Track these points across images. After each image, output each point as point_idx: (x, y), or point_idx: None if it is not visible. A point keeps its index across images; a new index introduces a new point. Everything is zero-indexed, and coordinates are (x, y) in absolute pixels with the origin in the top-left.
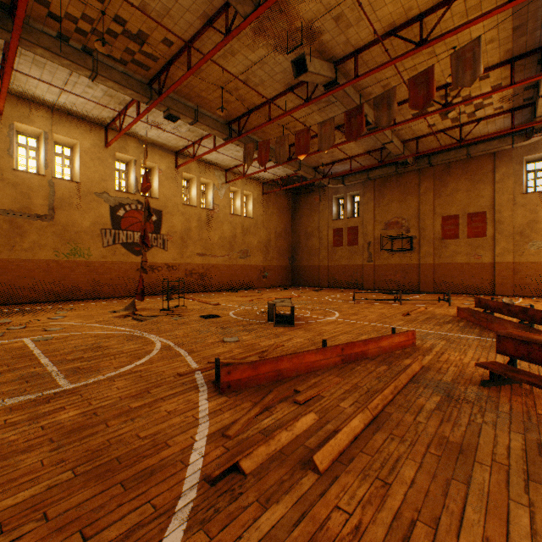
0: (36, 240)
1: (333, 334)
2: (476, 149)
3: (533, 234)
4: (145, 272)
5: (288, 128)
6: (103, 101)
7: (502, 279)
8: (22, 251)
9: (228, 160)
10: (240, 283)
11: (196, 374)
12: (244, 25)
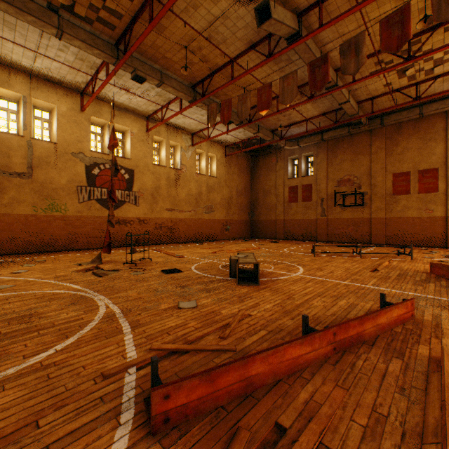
0: (15, 196)
1: (305, 298)
2: (429, 108)
3: None
4: (112, 225)
5: (249, 90)
6: (75, 65)
7: None
8: (1, 206)
9: (194, 124)
10: (205, 235)
11: (128, 375)
12: None
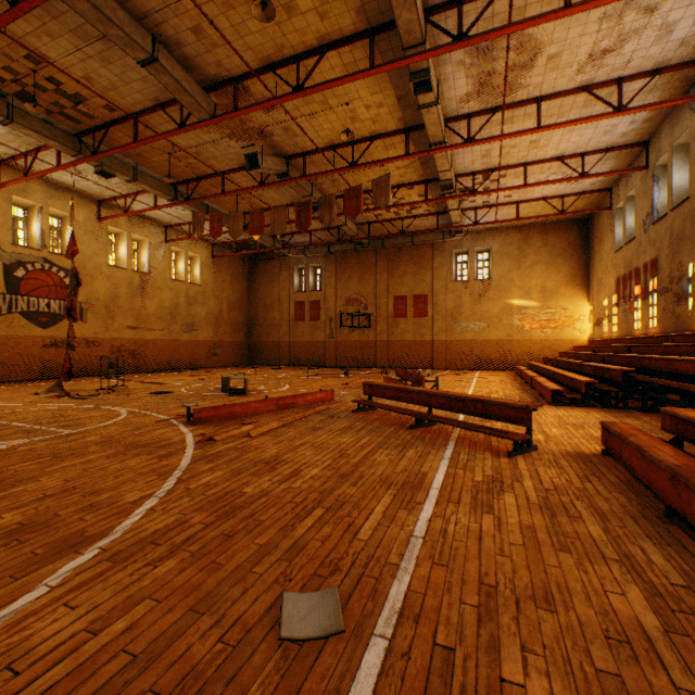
0: None
1: None
2: (418, 239)
3: (459, 316)
4: (71, 349)
5: (243, 197)
6: (5, 137)
7: (439, 355)
8: None
9: (170, 217)
10: (184, 362)
11: (172, 421)
12: (200, 126)
